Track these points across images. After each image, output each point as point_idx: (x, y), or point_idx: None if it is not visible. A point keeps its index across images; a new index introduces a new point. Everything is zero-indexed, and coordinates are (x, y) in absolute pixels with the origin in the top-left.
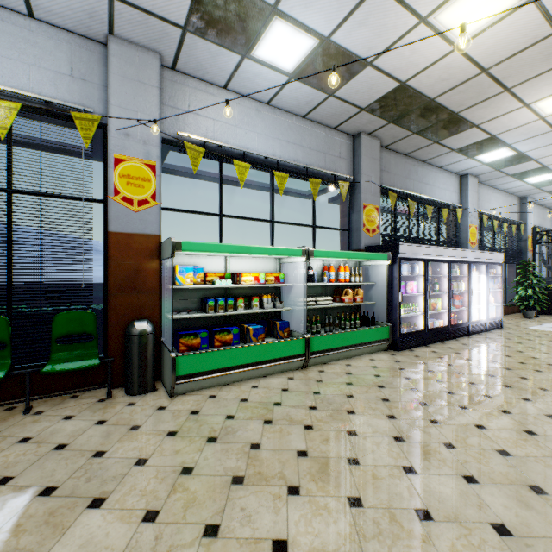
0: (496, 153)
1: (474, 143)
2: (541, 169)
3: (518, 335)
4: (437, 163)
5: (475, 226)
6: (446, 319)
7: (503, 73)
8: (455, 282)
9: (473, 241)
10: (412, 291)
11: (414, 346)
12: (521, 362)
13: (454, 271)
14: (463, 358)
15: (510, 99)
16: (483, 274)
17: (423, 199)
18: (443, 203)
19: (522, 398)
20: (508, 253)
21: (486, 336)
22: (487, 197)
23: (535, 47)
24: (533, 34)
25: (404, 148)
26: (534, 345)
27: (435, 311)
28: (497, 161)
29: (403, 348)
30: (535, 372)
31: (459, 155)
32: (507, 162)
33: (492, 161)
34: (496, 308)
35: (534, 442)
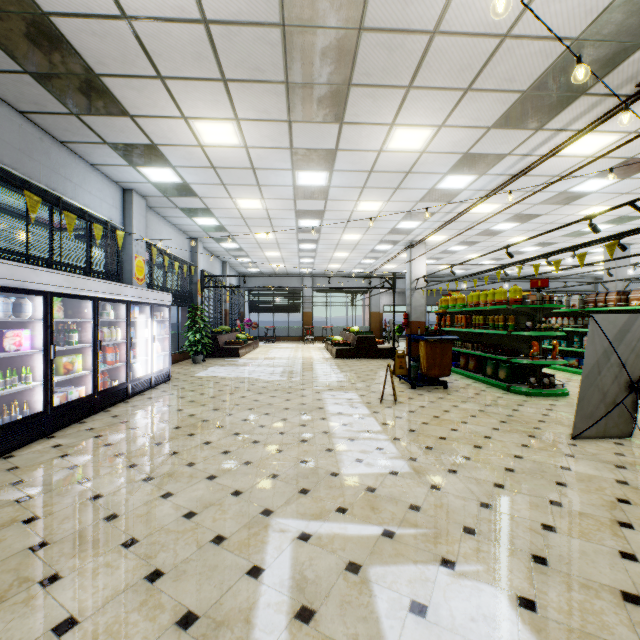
0: (162, 173)
1: (134, 145)
2: (206, 211)
3: (184, 387)
4: (87, 155)
5: (144, 258)
6: (92, 384)
7: (153, 44)
8: (109, 329)
9: (140, 276)
10: (21, 348)
11: (20, 445)
12: (177, 427)
13: (107, 313)
14: (104, 444)
15: (167, 96)
16: (149, 318)
17: (61, 200)
18: (99, 218)
19: (163, 494)
20: (181, 295)
21: (149, 396)
22: (159, 228)
23: (185, 27)
24: (180, 0)
25: (16, 97)
26: (196, 397)
27: (69, 376)
28: (165, 185)
29: None
30: (188, 437)
31: (117, 155)
32: (175, 190)
33: (160, 183)
34: (165, 358)
35: (155, 602)
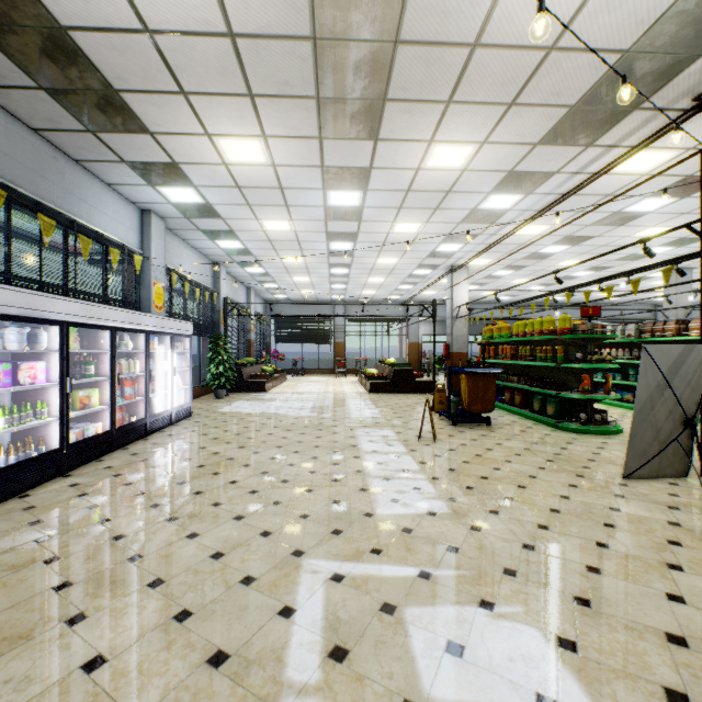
0: (183, 193)
1: (154, 163)
2: (230, 233)
3: (207, 424)
4: (103, 174)
5: (163, 285)
6: (109, 420)
7: (176, 58)
8: (127, 361)
9: (159, 304)
10: (36, 381)
11: (36, 484)
12: (201, 465)
13: (125, 344)
14: (124, 483)
15: (189, 113)
16: (169, 349)
17: (76, 223)
18: (115, 242)
19: (189, 534)
20: (202, 324)
21: (169, 433)
22: (179, 252)
23: (210, 40)
24: (206, 13)
25: (29, 114)
26: (220, 434)
27: (86, 411)
28: (186, 205)
29: (4, 496)
30: (213, 476)
31: (135, 174)
32: (197, 211)
33: (181, 203)
34: (185, 392)
35: (184, 641)
